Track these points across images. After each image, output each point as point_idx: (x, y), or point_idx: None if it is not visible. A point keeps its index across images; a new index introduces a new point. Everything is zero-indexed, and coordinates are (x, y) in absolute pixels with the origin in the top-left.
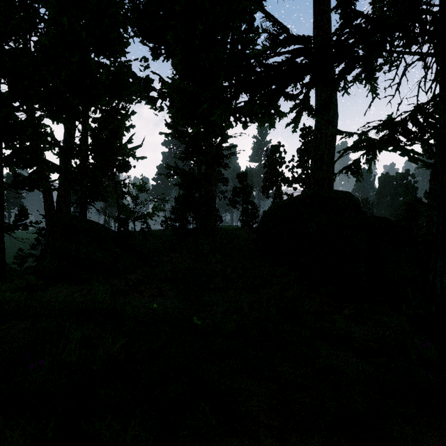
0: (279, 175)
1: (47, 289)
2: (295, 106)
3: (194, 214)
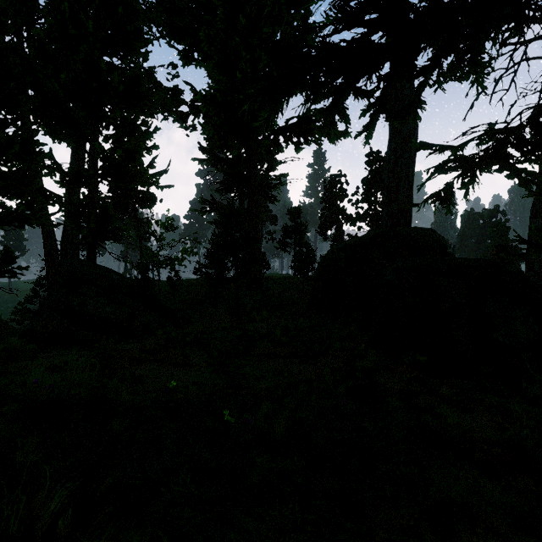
0: (339, 211)
1: (35, 357)
2: (369, 109)
3: (234, 258)
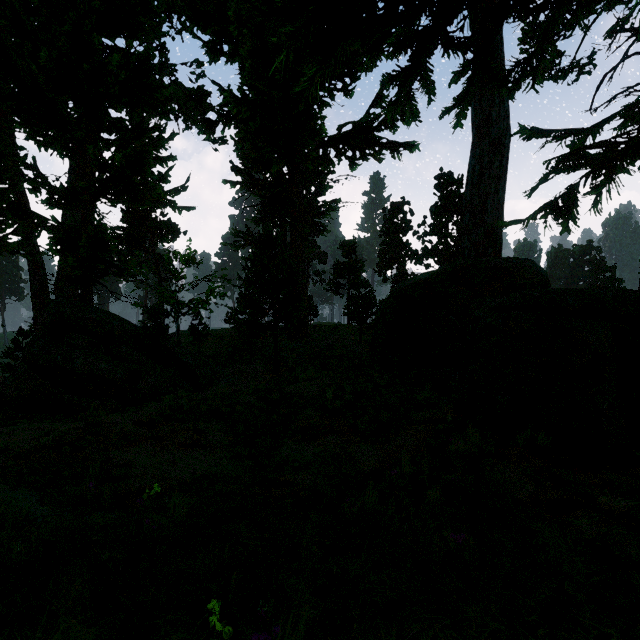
0: (402, 246)
1: None
2: (465, 68)
3: (271, 298)
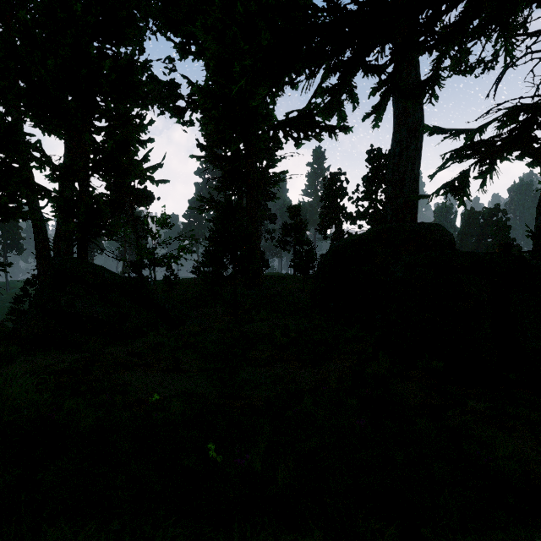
0: (339, 210)
1: (12, 361)
2: (379, 86)
3: (231, 255)
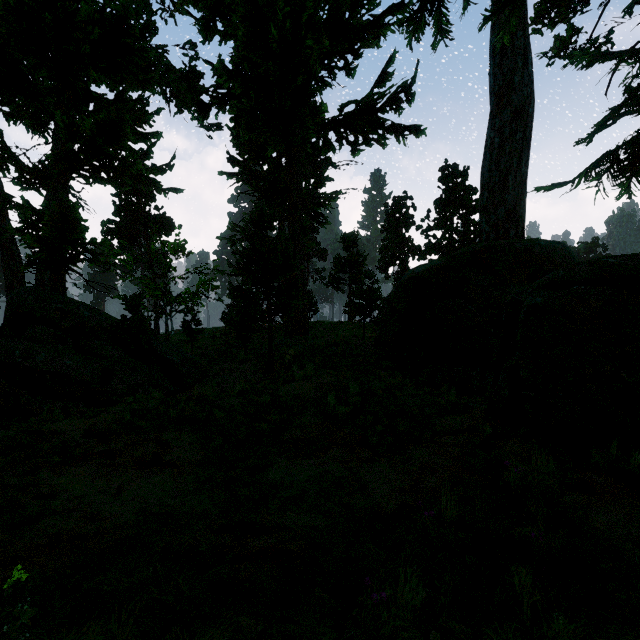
0: (405, 242)
1: None
2: None
3: (265, 287)
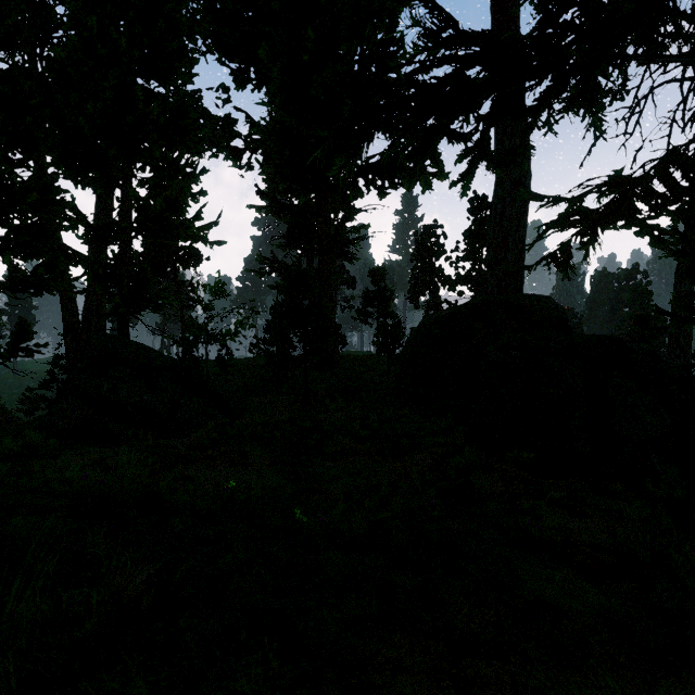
0: (435, 272)
1: (60, 454)
2: (466, 154)
3: (301, 332)
